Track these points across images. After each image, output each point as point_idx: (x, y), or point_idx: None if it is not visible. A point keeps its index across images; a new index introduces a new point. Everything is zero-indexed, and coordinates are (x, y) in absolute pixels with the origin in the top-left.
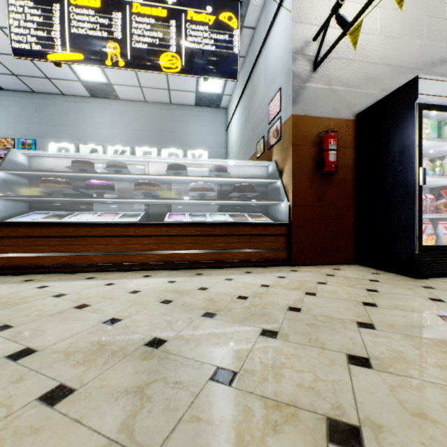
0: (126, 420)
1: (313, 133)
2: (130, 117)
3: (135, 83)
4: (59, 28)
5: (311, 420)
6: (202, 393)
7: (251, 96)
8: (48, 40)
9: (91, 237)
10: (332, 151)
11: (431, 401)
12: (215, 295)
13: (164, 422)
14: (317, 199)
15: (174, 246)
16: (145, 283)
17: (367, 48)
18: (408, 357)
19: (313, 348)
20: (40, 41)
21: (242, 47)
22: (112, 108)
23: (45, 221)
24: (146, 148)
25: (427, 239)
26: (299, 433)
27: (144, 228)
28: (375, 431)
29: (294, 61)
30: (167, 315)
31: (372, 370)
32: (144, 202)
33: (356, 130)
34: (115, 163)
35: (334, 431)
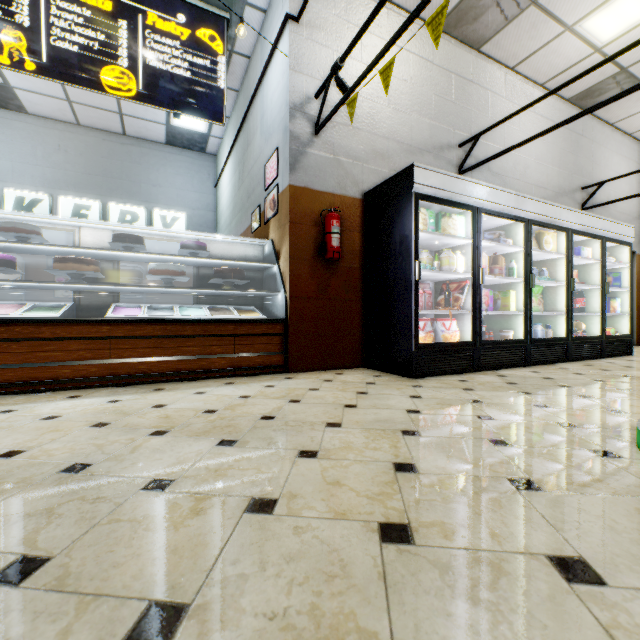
0: (27, 536)
1: (315, 210)
2: (50, 146)
3: (59, 93)
4: None
5: (237, 501)
6: (128, 501)
7: (246, 147)
8: None
9: None
10: (336, 235)
11: (350, 473)
12: (175, 411)
13: (76, 529)
14: (320, 290)
15: (122, 353)
16: (70, 405)
17: (376, 118)
18: (354, 446)
19: (269, 450)
20: None
21: (233, 77)
22: (12, 126)
23: None
24: (80, 199)
25: (426, 337)
26: (221, 512)
27: (71, 327)
28: (290, 499)
29: (292, 119)
30: (100, 439)
31: (316, 459)
32: (73, 288)
33: (364, 211)
34: (18, 225)
35: (254, 505)
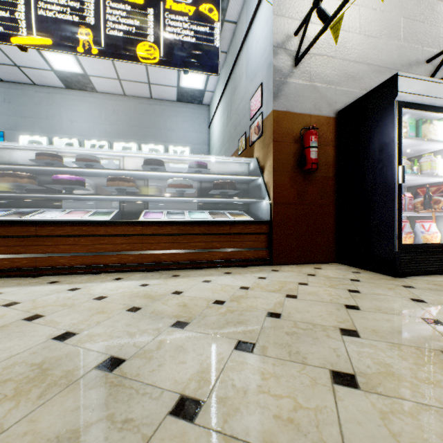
0: None
1: (294, 129)
2: (109, 111)
3: (113, 75)
4: (24, 9)
5: None
6: (156, 436)
7: (233, 91)
8: (11, 21)
9: (57, 237)
10: (314, 148)
11: (429, 432)
12: (190, 299)
13: None
14: (298, 197)
15: (150, 246)
16: (114, 287)
17: (348, 46)
18: (397, 372)
19: (294, 364)
20: (2, 22)
21: (223, 41)
22: (88, 101)
23: (3, 219)
24: (125, 143)
25: (405, 238)
26: None
27: (117, 227)
28: None
29: (275, 55)
30: (132, 326)
31: (359, 391)
32: (119, 199)
33: (337, 127)
34: (86, 156)
35: None
